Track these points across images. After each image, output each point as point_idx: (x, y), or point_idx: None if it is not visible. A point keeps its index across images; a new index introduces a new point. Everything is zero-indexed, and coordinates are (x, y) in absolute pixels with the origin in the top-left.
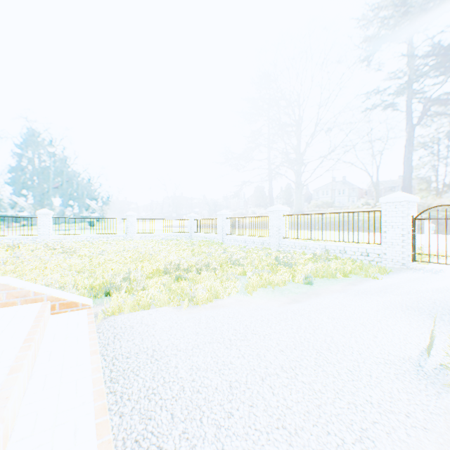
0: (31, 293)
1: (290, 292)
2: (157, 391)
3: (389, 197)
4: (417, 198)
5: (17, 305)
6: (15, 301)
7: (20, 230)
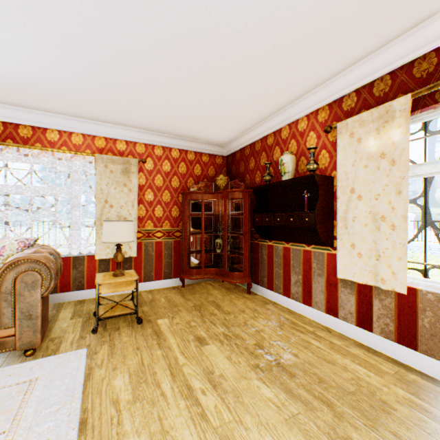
0: None
1: None
2: None
3: None
4: None
5: None
6: None
7: None
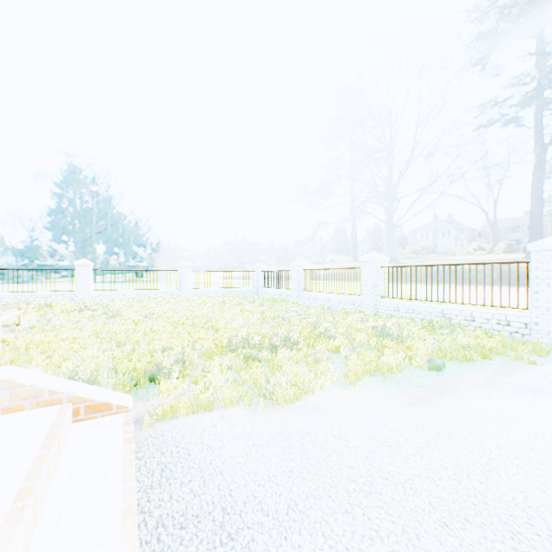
0: (46, 392)
1: (409, 384)
2: None
3: (543, 242)
4: None
5: (26, 410)
6: (22, 405)
7: (56, 285)
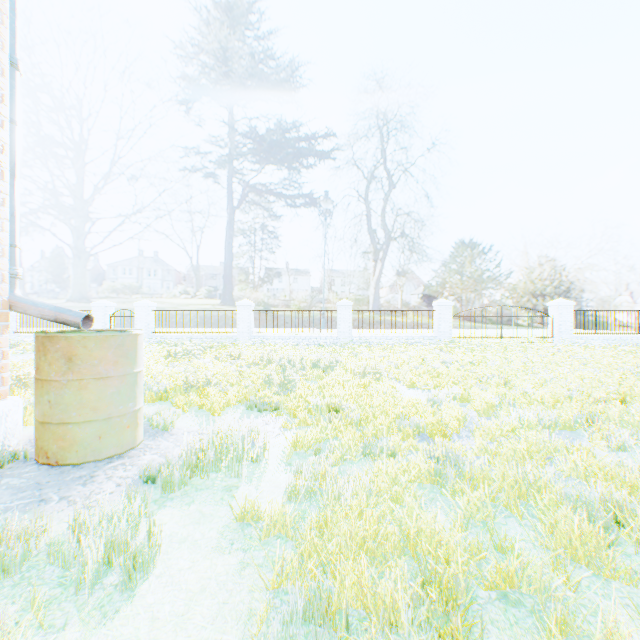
0: None
1: None
2: None
3: (97, 303)
4: (115, 304)
5: None
6: None
7: None
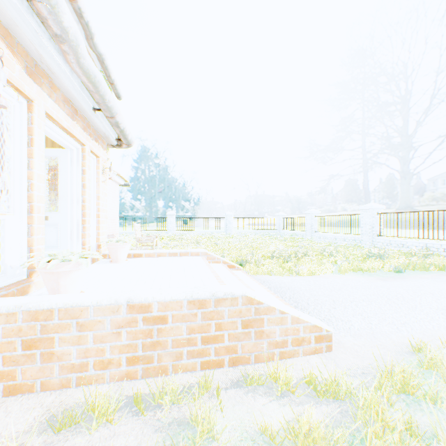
0: (216, 258)
1: (377, 276)
2: (297, 297)
3: None
4: None
5: (210, 263)
6: (209, 261)
7: (157, 227)
